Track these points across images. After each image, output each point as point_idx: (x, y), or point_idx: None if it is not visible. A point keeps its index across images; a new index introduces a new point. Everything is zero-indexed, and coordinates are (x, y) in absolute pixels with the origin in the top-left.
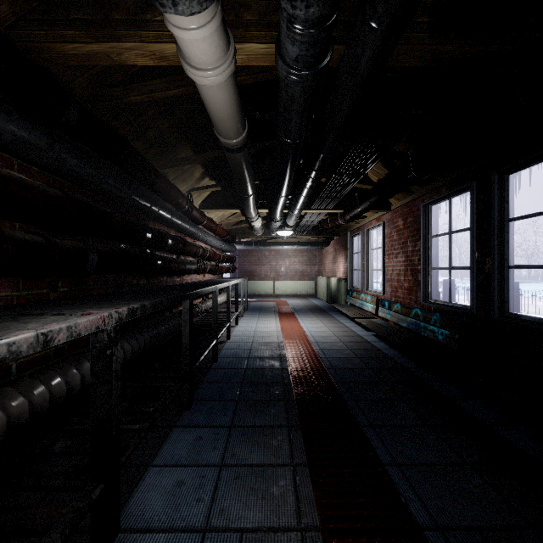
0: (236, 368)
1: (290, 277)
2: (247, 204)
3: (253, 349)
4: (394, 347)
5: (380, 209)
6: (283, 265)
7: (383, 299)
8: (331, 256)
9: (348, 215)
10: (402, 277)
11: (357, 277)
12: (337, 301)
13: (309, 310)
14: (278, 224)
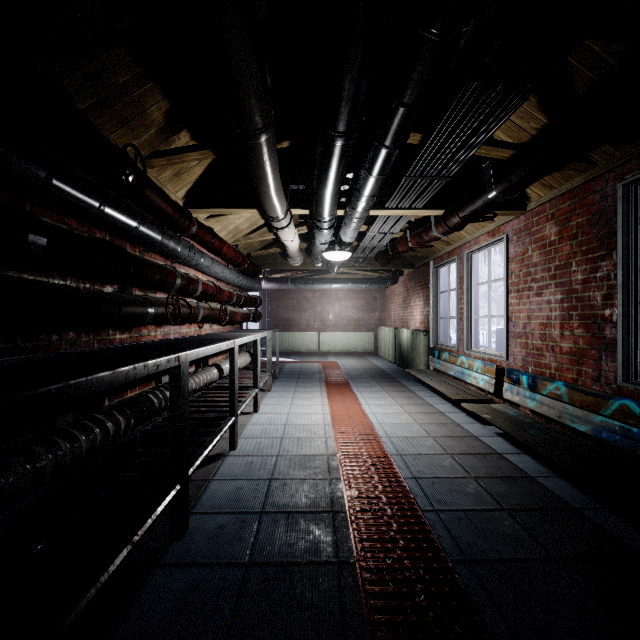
0: (223, 564)
1: (341, 328)
2: (258, 168)
3: (276, 478)
4: (558, 471)
5: (508, 208)
6: (332, 312)
7: (516, 369)
8: (399, 298)
9: (456, 216)
10: (555, 331)
11: (443, 328)
12: (411, 364)
13: (371, 377)
14: (326, 238)
